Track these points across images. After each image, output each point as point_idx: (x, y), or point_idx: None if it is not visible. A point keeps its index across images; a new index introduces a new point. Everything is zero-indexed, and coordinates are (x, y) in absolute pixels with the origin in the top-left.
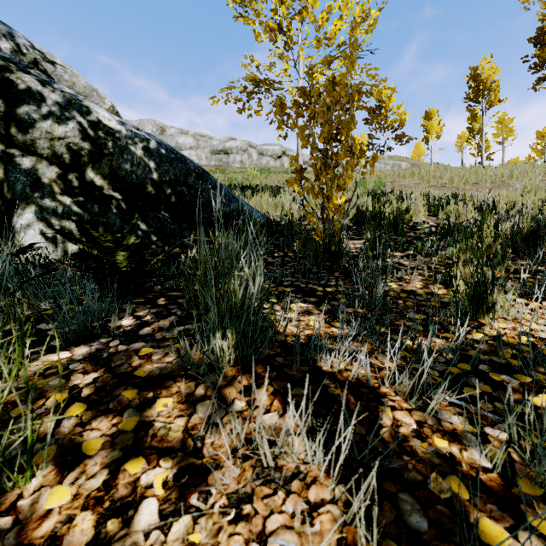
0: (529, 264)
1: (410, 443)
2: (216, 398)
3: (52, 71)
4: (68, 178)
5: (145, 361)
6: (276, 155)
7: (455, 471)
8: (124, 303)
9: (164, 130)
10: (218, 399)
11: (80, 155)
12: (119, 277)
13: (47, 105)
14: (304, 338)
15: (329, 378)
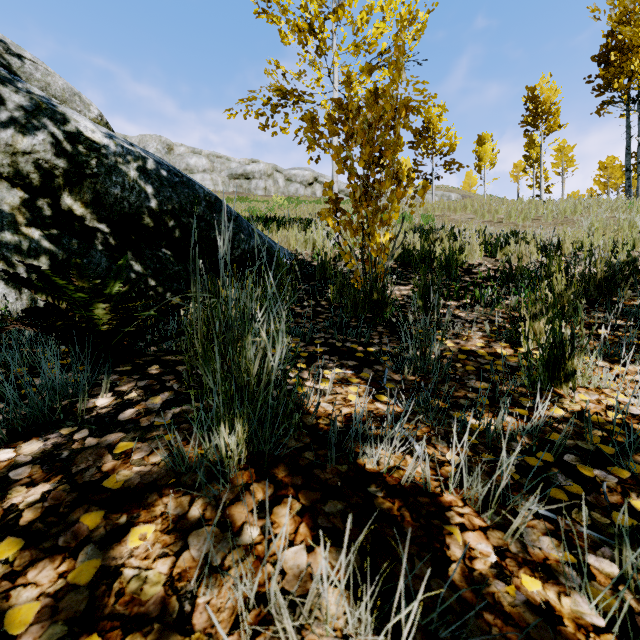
0: (606, 317)
1: (491, 588)
2: (212, 539)
3: (18, 66)
4: (37, 205)
5: (121, 462)
6: (307, 182)
7: (558, 635)
8: (103, 372)
9: (171, 149)
10: (221, 525)
11: (53, 176)
12: (95, 339)
13: (7, 109)
14: (341, 419)
15: (376, 482)
